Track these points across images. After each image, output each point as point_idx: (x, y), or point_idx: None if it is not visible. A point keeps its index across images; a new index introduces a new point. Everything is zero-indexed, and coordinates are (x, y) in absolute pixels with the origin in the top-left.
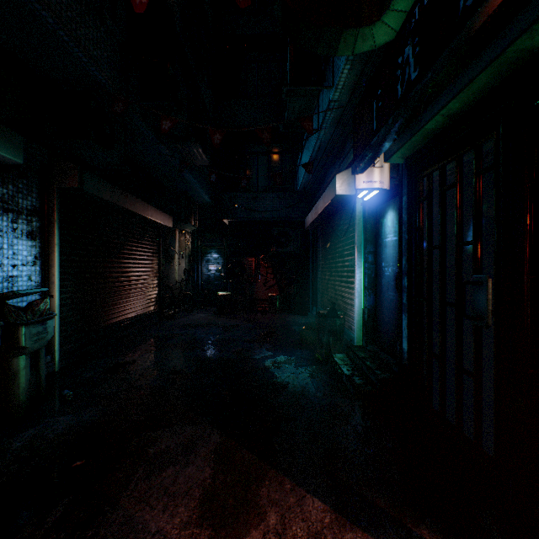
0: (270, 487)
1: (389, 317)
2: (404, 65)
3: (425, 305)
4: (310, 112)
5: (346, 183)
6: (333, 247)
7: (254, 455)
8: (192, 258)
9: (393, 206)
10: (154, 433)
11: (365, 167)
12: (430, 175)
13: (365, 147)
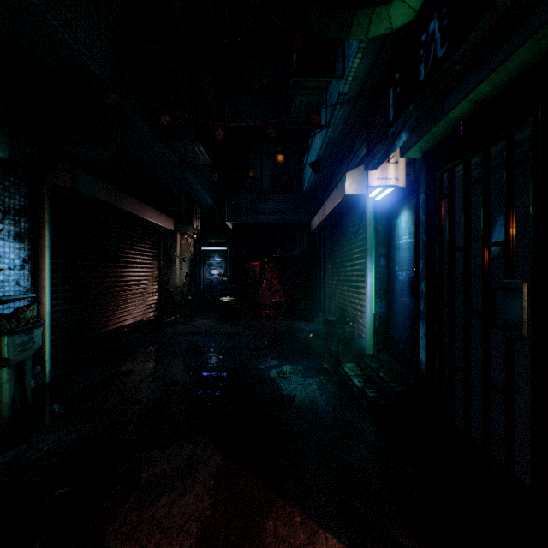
0: (277, 520)
1: (403, 325)
2: (429, 42)
3: (445, 312)
4: (318, 106)
5: (356, 181)
6: (342, 250)
7: (259, 480)
8: (194, 262)
9: (408, 206)
10: (148, 454)
11: (379, 162)
12: (452, 170)
13: (381, 140)
